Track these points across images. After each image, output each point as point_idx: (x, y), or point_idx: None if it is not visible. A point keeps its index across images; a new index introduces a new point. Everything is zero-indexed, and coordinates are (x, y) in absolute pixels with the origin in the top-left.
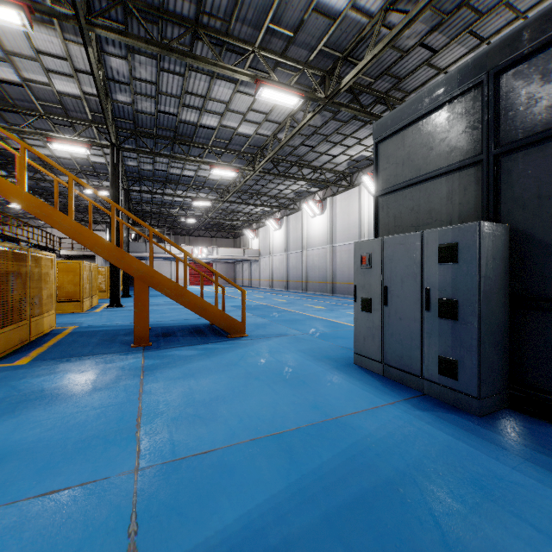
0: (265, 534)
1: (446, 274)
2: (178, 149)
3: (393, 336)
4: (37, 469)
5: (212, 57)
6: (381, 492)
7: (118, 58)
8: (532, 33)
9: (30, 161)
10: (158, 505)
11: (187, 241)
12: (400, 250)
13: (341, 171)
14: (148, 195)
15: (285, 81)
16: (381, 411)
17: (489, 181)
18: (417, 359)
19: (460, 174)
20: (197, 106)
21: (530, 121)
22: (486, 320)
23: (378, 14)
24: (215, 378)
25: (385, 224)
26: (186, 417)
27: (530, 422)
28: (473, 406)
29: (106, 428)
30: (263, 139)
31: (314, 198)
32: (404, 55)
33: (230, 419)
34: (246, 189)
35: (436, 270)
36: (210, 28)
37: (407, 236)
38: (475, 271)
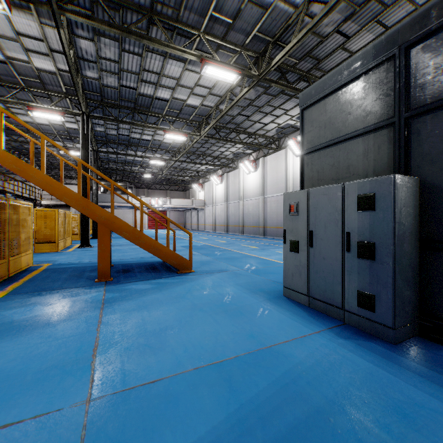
0: None
1: (364, 220)
2: (138, 117)
3: (318, 273)
4: None
5: (165, 40)
6: (314, 422)
7: (86, 40)
8: (439, 11)
9: (10, 124)
10: (105, 439)
11: (146, 193)
12: (324, 200)
13: (271, 136)
14: (114, 155)
15: (225, 61)
16: (309, 340)
17: (400, 140)
18: (338, 293)
19: (374, 135)
20: (153, 81)
21: (437, 87)
22: (399, 260)
23: (302, 5)
24: (165, 309)
25: (310, 178)
26: (138, 347)
27: (439, 349)
28: (389, 335)
29: (65, 358)
30: (207, 109)
31: (249, 159)
32: (323, 40)
33: (177, 348)
34: (194, 151)
35: (356, 217)
36: (163, 15)
37: (330, 188)
38: (391, 217)
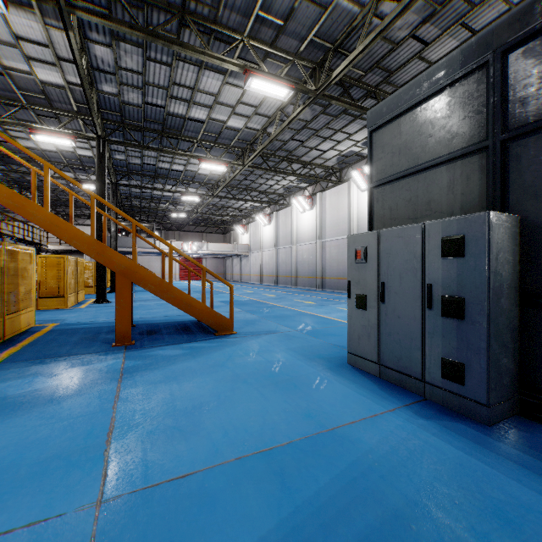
0: None
1: (450, 269)
2: (167, 143)
3: (391, 336)
4: None
5: (200, 46)
6: (391, 530)
7: (102, 45)
8: None
9: (6, 150)
10: None
11: (177, 236)
12: (399, 243)
13: (331, 166)
14: (137, 189)
15: (274, 73)
16: (381, 420)
17: (495, 169)
18: (417, 360)
19: (462, 162)
20: (186, 98)
21: (541, 102)
22: (495, 319)
23: (370, 3)
24: (199, 381)
25: (380, 217)
26: (164, 430)
27: None
28: (482, 414)
29: (71, 445)
30: (253, 133)
31: (303, 194)
32: (396, 47)
33: (214, 432)
34: (235, 184)
35: (439, 265)
36: (198, 16)
37: (406, 229)
38: (484, 266)
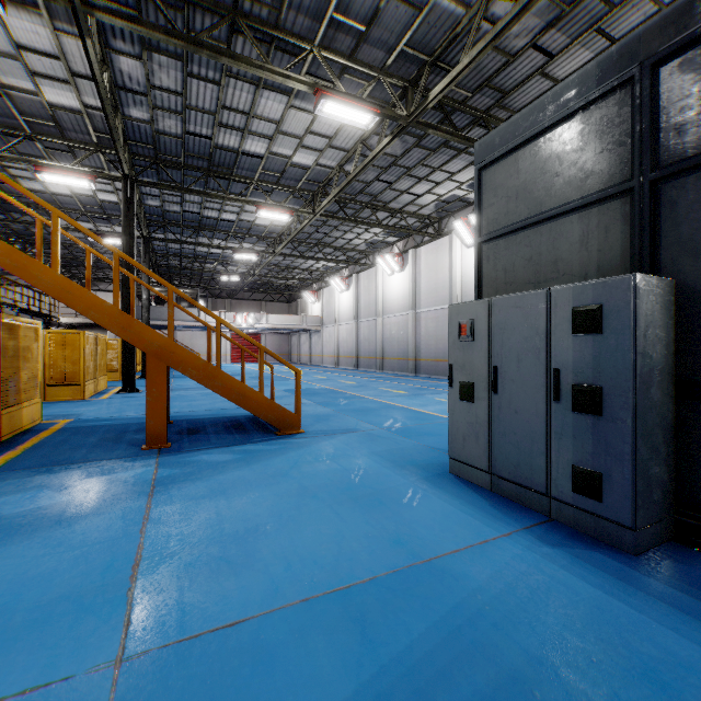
0: None
1: (584, 350)
2: (215, 184)
3: (506, 436)
4: None
5: (257, 58)
6: (507, 698)
7: (130, 57)
8: None
9: (3, 193)
10: None
11: (228, 305)
12: (516, 316)
13: (427, 215)
14: (176, 245)
15: (354, 94)
16: (493, 548)
17: (643, 218)
18: (540, 469)
19: (599, 209)
20: (239, 126)
21: None
22: (643, 416)
23: (478, 2)
24: (255, 496)
25: (492, 281)
26: (208, 562)
27: None
28: (626, 540)
29: (84, 582)
30: (326, 172)
31: (392, 251)
32: (512, 61)
33: (273, 564)
34: (304, 238)
35: (570, 343)
36: (254, 18)
37: (526, 296)
38: (629, 345)
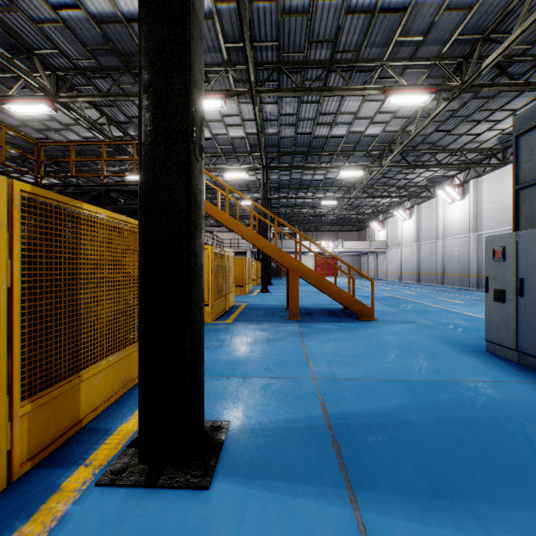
0: (394, 416)
1: None
2: (311, 159)
3: (528, 326)
4: (264, 368)
5: (343, 81)
6: (484, 421)
7: (271, 104)
8: None
9: (224, 193)
10: (330, 393)
11: (314, 236)
12: (535, 244)
13: (489, 148)
14: (284, 200)
15: (414, 79)
16: (504, 384)
17: None
18: None
19: None
20: (329, 122)
21: None
22: None
23: None
24: (352, 344)
25: (526, 217)
26: (337, 362)
27: None
28: None
29: (290, 358)
30: (391, 135)
31: (452, 182)
32: None
33: (367, 367)
34: (372, 183)
35: None
36: (342, 60)
37: None
38: None
